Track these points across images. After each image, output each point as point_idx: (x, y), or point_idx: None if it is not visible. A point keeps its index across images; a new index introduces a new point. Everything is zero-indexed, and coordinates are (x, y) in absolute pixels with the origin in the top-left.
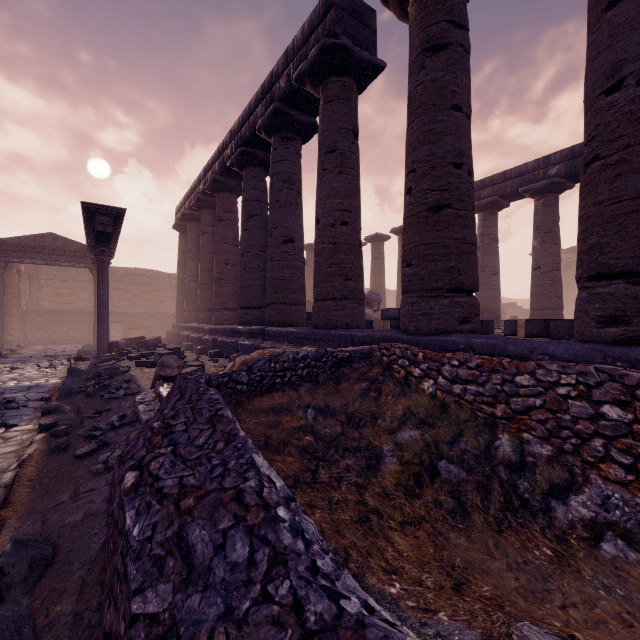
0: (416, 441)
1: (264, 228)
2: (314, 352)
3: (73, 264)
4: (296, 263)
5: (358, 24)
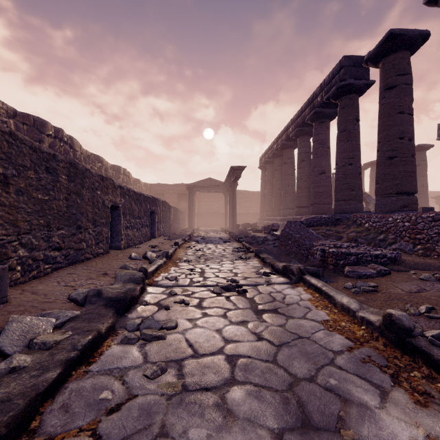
0: (353, 235)
1: (309, 166)
2: (327, 216)
3: (217, 191)
4: (326, 183)
5: (357, 68)
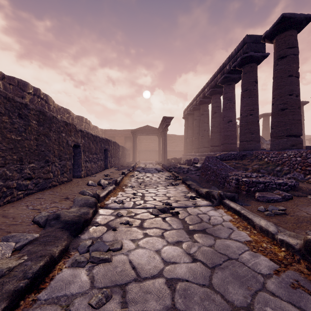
0: (257, 167)
1: (220, 116)
2: (236, 153)
3: (153, 134)
4: (233, 129)
5: (256, 44)
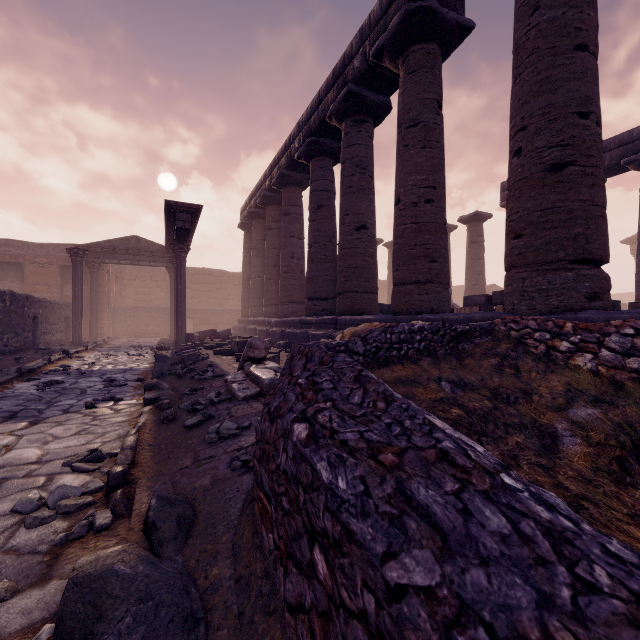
0: (600, 420)
1: (332, 218)
2: (429, 324)
3: (153, 263)
4: (369, 250)
5: None
